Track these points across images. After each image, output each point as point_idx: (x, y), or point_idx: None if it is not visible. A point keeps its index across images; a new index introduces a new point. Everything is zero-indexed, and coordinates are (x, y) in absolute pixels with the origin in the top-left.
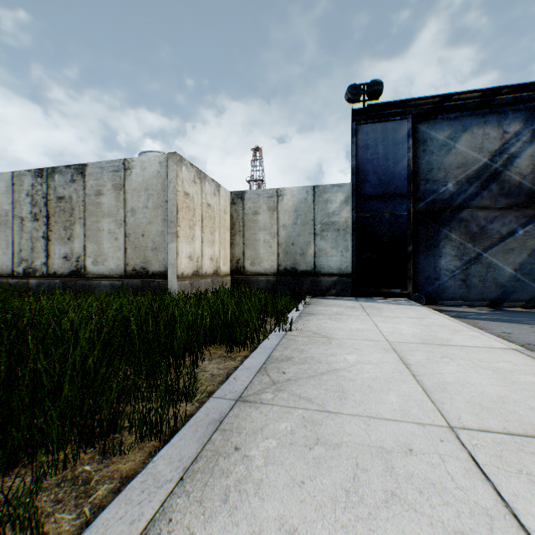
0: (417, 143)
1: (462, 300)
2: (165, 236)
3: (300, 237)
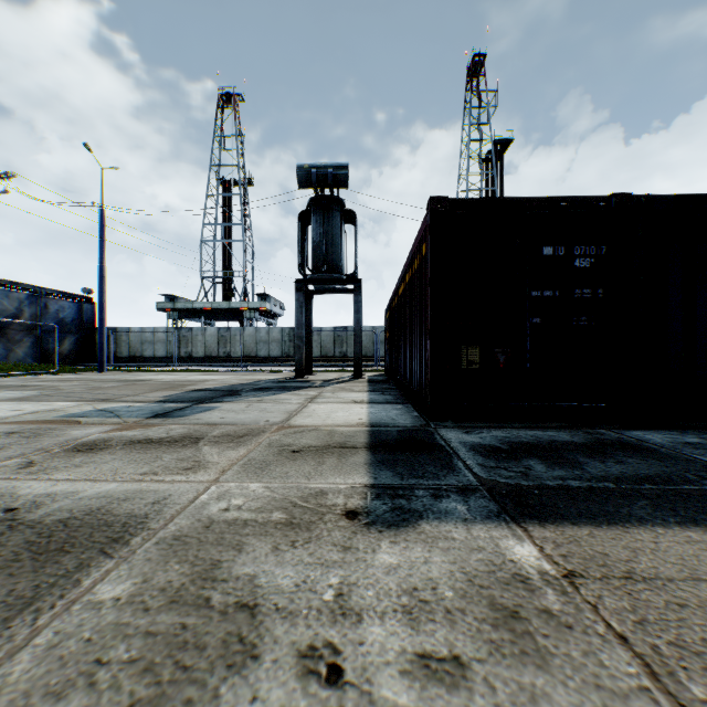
0: None
1: None
2: None
3: None
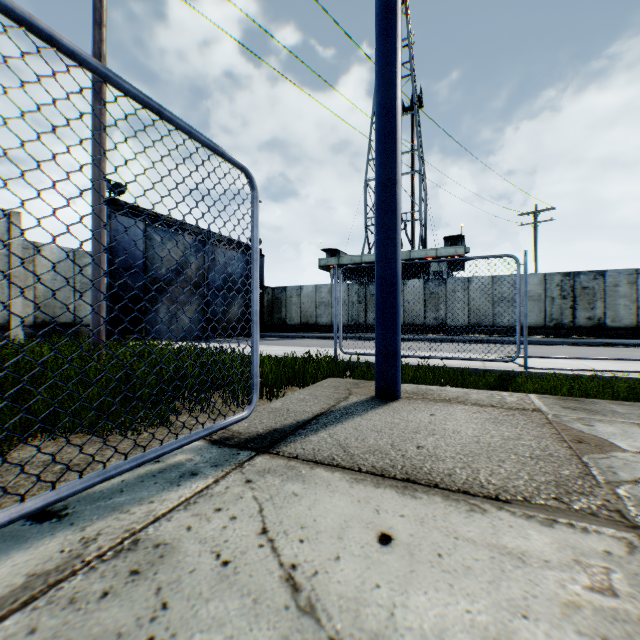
0: (148, 239)
1: (169, 339)
2: (6, 289)
3: (62, 292)
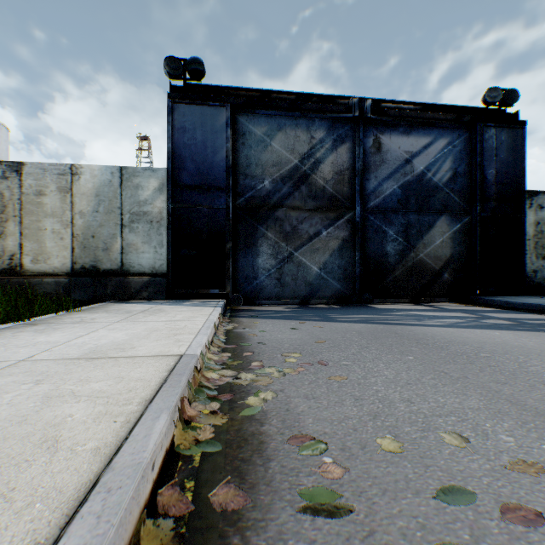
0: (237, 135)
1: (278, 299)
2: None
3: (103, 228)
